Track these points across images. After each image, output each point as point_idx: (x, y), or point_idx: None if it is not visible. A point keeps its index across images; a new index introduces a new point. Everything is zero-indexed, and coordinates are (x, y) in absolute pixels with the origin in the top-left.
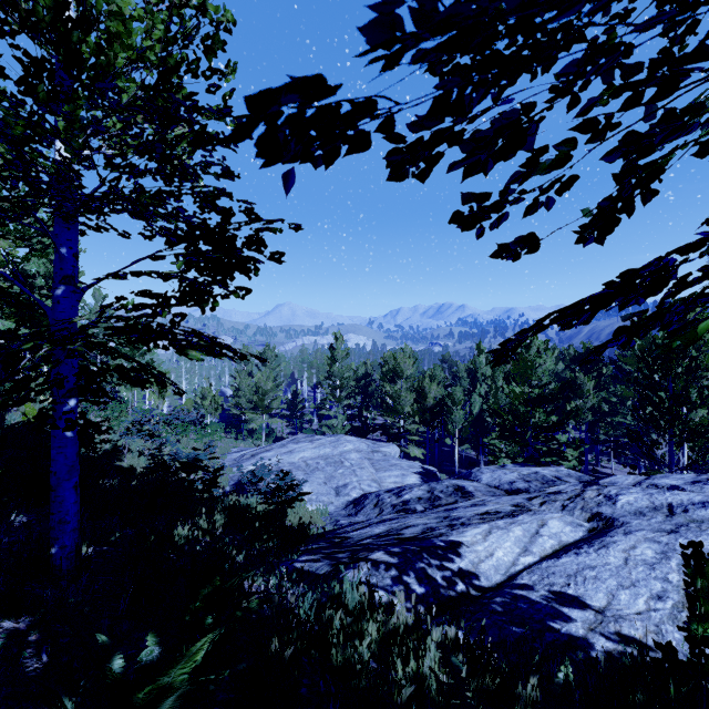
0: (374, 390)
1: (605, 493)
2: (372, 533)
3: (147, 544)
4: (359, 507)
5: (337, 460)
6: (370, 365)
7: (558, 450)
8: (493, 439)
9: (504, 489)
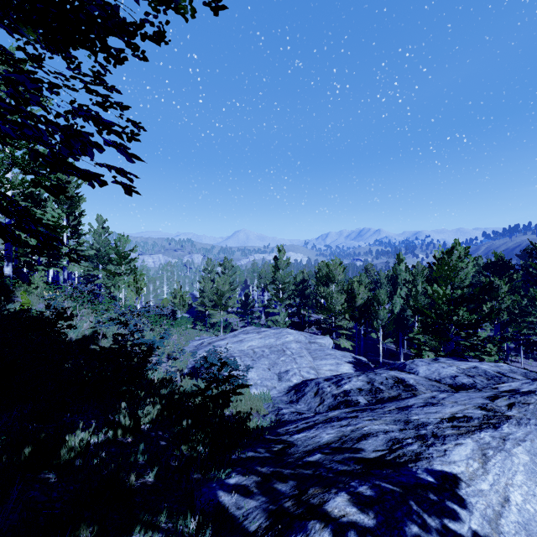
0: (310, 293)
1: None
2: (320, 440)
3: (18, 460)
4: (300, 394)
5: (279, 349)
6: (306, 273)
7: (481, 345)
8: (417, 334)
9: (447, 383)
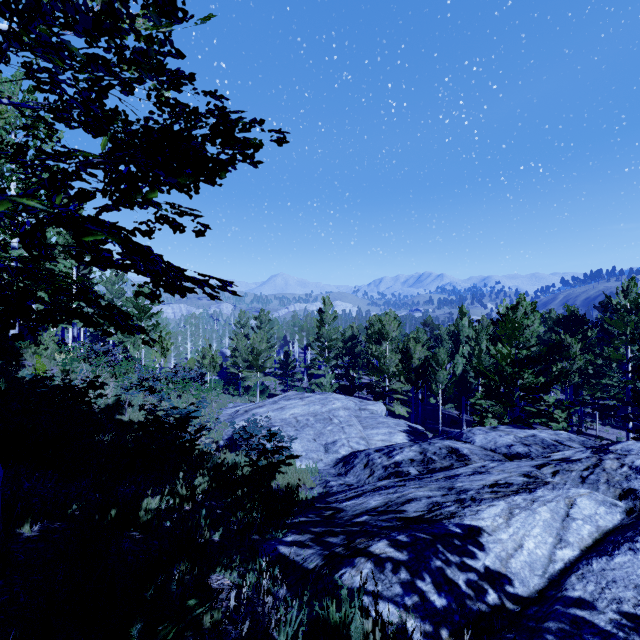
0: (360, 351)
1: (629, 464)
2: (368, 506)
3: (107, 520)
4: (349, 467)
5: (326, 417)
6: (356, 328)
7: (547, 411)
8: (479, 399)
9: (502, 452)
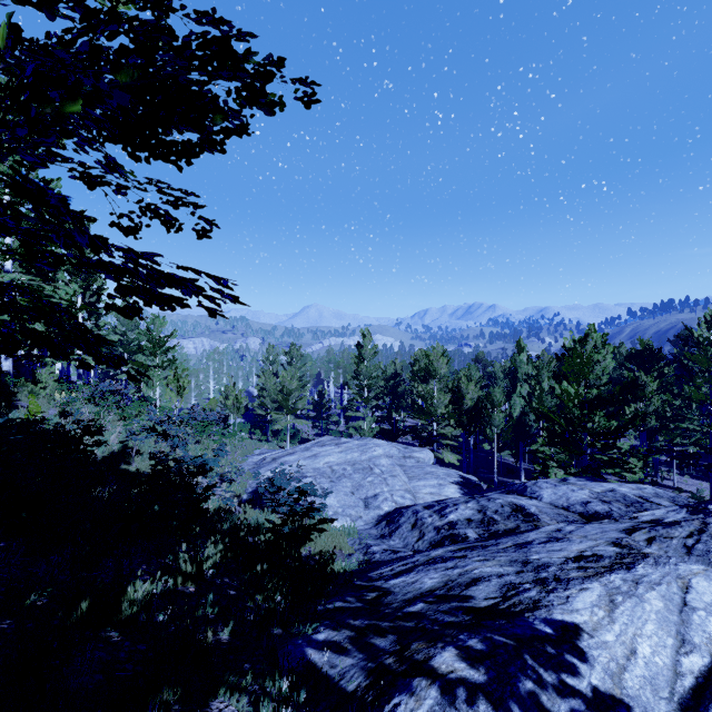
0: (404, 391)
1: None
2: (422, 586)
3: (75, 616)
4: (393, 527)
5: (365, 466)
6: (399, 364)
7: (622, 460)
8: (542, 445)
9: (577, 511)
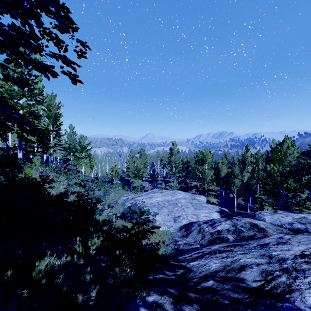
0: (191, 169)
1: None
2: (210, 268)
3: (3, 279)
4: (188, 231)
5: (174, 202)
6: (189, 158)
7: (303, 203)
8: (260, 195)
9: (287, 228)
